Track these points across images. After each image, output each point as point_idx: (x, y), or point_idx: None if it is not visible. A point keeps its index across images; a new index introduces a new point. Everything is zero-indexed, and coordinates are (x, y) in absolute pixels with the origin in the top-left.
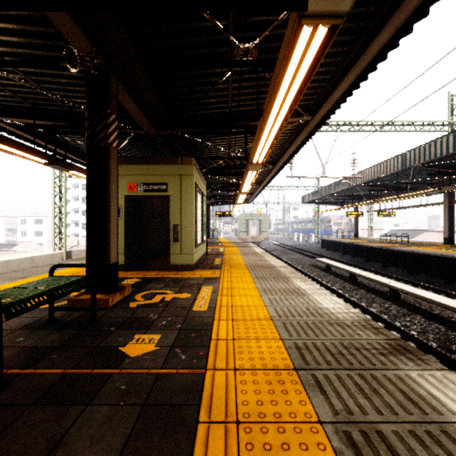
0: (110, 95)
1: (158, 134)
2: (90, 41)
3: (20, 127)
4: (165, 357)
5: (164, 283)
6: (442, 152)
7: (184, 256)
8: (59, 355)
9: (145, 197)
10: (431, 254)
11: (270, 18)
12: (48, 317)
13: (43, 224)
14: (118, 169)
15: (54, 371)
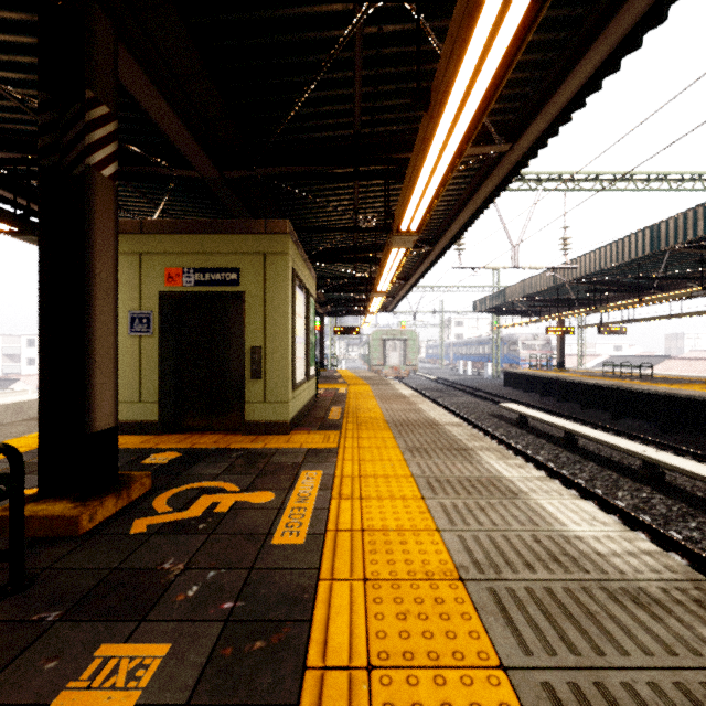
0: (92, 60)
1: (223, 177)
2: None
3: None
4: None
5: (227, 464)
6: None
7: (270, 405)
8: None
9: (198, 296)
10: (704, 397)
11: None
12: None
13: None
14: (147, 242)
15: None
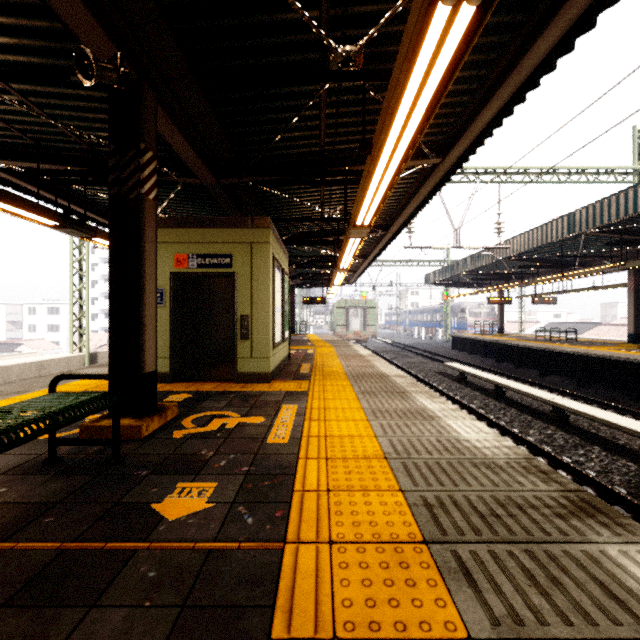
0: (144, 123)
1: (219, 183)
2: (112, 39)
3: (19, 174)
4: (222, 520)
5: (227, 401)
6: (627, 210)
7: (256, 360)
8: (57, 517)
9: (200, 275)
10: (611, 357)
11: (382, 7)
12: (48, 455)
13: (59, 315)
14: (161, 234)
15: (45, 545)
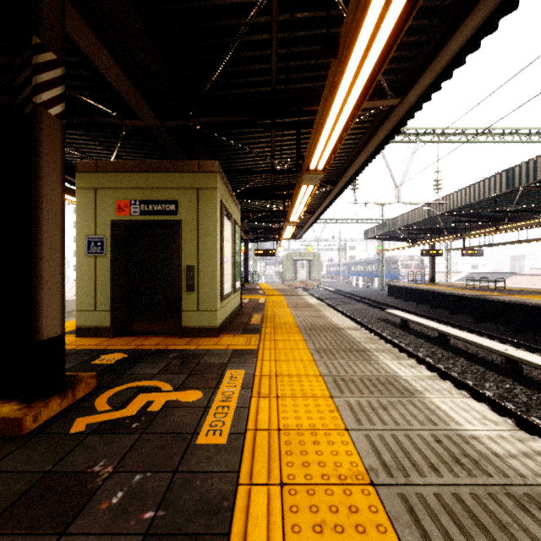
0: (39, 10)
1: (163, 126)
2: None
3: None
4: None
5: (164, 364)
6: None
7: (202, 313)
8: None
9: (143, 223)
10: None
11: None
12: None
13: None
14: (101, 179)
15: None
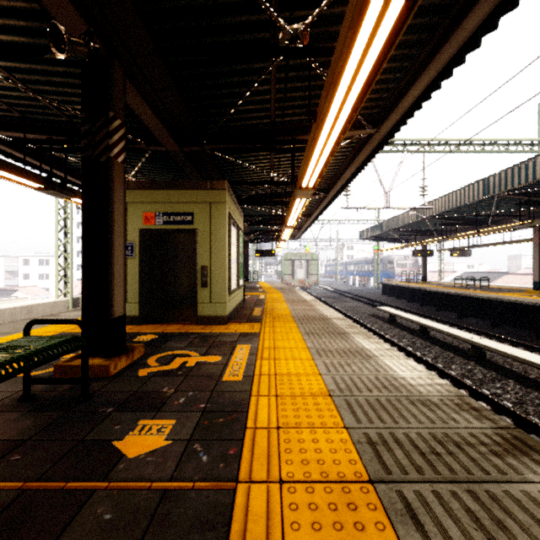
0: (113, 93)
1: (182, 151)
2: (83, 16)
3: (9, 143)
4: (178, 458)
5: (188, 341)
6: (535, 175)
7: (214, 305)
8: (24, 455)
9: (165, 231)
10: (520, 301)
11: None
12: (23, 392)
13: (49, 266)
14: (131, 195)
15: (9, 485)
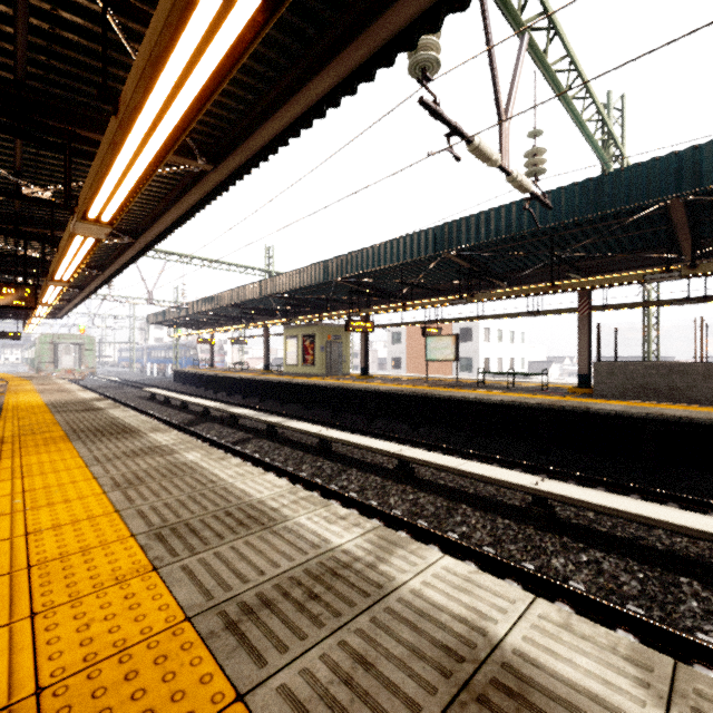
0: None
1: None
2: None
3: None
4: None
5: None
6: (233, 300)
7: None
8: None
9: None
10: (236, 377)
11: None
12: None
13: None
14: None
15: None
